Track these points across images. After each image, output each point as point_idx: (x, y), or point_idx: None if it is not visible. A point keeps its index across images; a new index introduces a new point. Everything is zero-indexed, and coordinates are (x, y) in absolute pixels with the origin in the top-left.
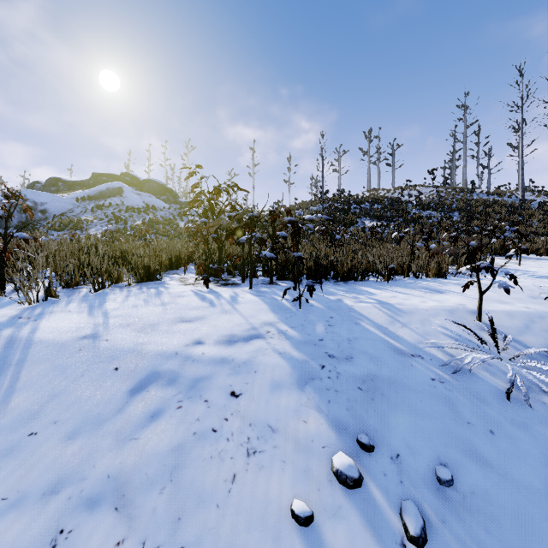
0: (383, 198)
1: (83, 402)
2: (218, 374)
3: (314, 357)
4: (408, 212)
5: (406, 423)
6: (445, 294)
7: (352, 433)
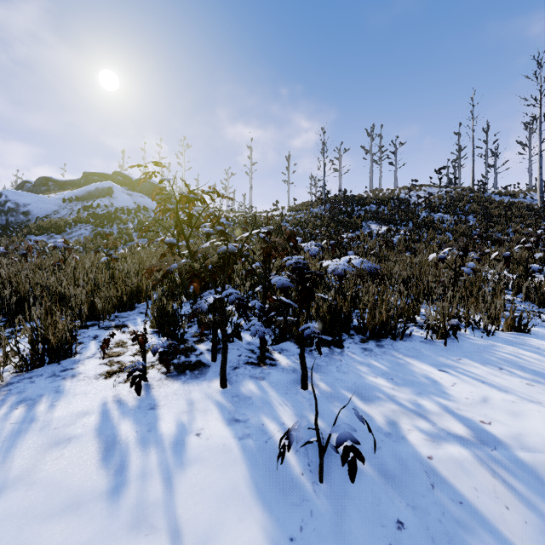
0: (388, 199)
1: None
2: None
3: None
4: (418, 215)
5: None
6: None
7: None
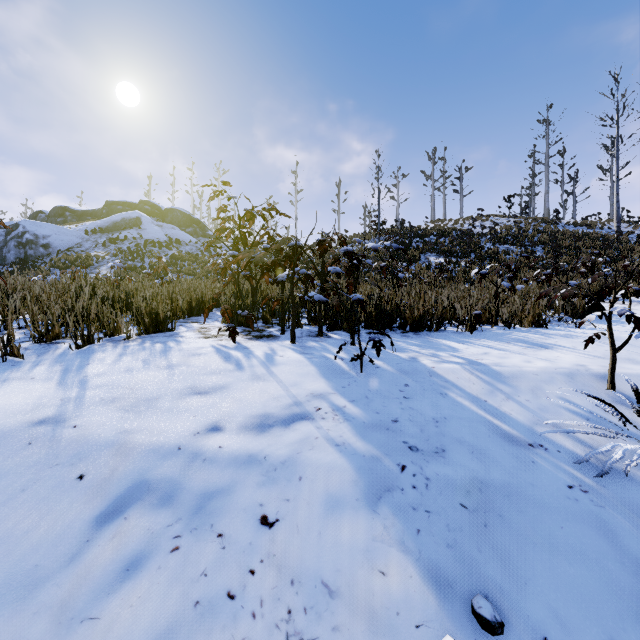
0: (450, 230)
1: (14, 541)
2: (242, 484)
3: (388, 451)
4: (482, 247)
5: (546, 571)
6: (553, 349)
7: (462, 595)
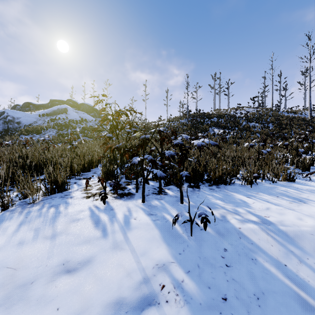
0: (224, 114)
1: None
2: None
3: None
4: (241, 124)
5: None
6: (309, 204)
7: None
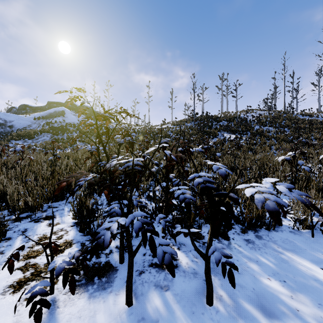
0: (233, 117)
1: None
2: None
3: None
4: (253, 128)
5: None
6: None
7: None
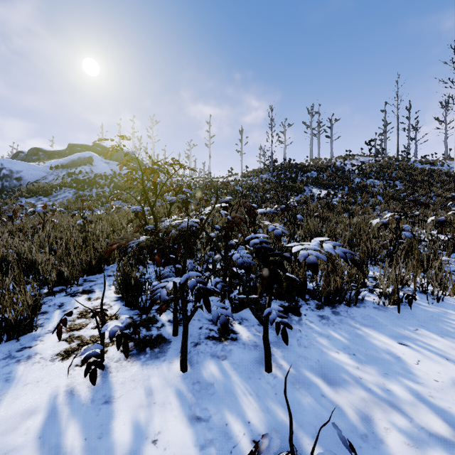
0: (326, 166)
1: None
2: None
3: None
4: (352, 181)
5: None
6: None
7: None
